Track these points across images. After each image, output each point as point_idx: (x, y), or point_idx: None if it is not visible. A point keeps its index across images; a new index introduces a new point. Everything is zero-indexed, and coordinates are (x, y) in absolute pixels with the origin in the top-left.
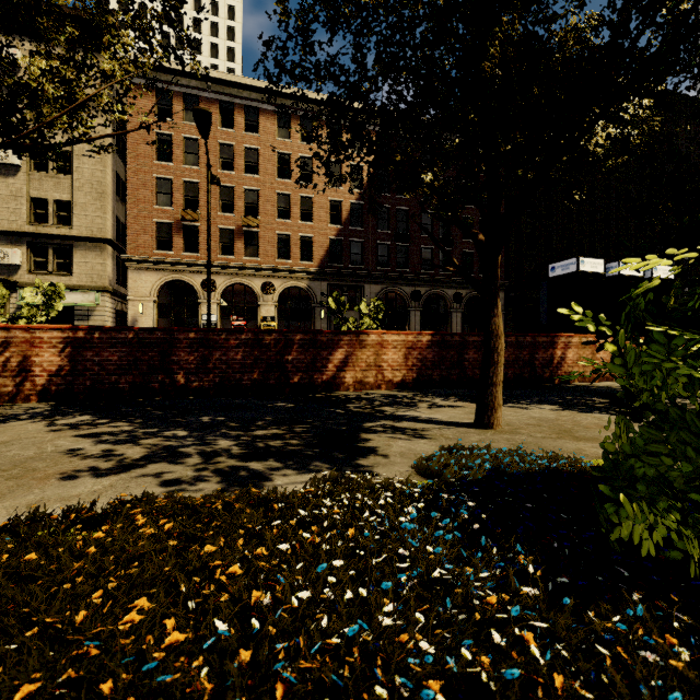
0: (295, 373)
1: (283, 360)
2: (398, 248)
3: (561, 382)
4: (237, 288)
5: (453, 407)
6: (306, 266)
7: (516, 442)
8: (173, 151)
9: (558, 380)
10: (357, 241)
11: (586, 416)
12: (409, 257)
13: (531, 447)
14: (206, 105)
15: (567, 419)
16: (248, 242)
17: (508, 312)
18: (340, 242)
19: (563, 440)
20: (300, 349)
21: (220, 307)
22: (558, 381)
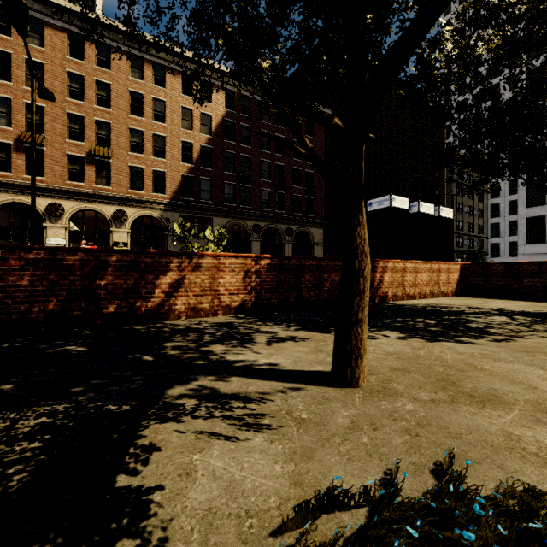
0: (111, 301)
1: (93, 285)
2: (242, 189)
3: (380, 301)
4: (92, 215)
5: (296, 340)
6: (159, 197)
7: (408, 422)
8: (12, 70)
9: (378, 299)
10: (206, 179)
11: (439, 346)
12: (251, 196)
13: (440, 440)
14: (52, 31)
15: (426, 354)
16: (100, 171)
17: (326, 244)
18: (191, 179)
19: (464, 406)
20: (117, 272)
21: (68, 232)
22: (378, 300)
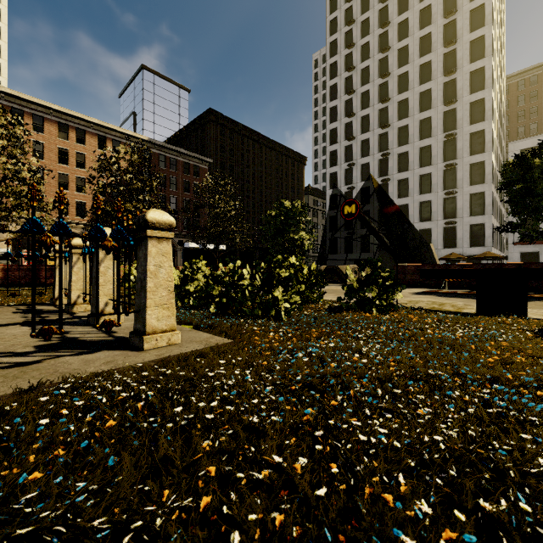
0: None
1: None
2: None
3: None
4: None
5: None
6: (81, 220)
7: None
8: None
9: None
10: None
11: None
12: None
13: None
14: None
15: None
16: None
17: None
18: None
19: None
20: None
21: (11, 243)
22: None
